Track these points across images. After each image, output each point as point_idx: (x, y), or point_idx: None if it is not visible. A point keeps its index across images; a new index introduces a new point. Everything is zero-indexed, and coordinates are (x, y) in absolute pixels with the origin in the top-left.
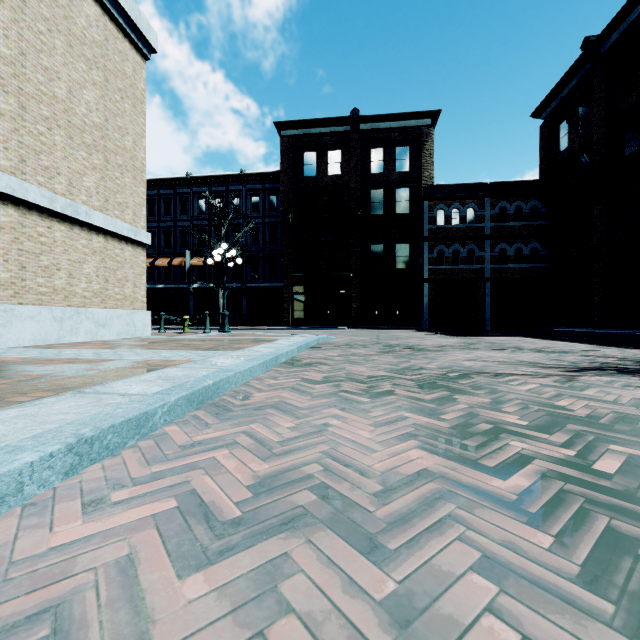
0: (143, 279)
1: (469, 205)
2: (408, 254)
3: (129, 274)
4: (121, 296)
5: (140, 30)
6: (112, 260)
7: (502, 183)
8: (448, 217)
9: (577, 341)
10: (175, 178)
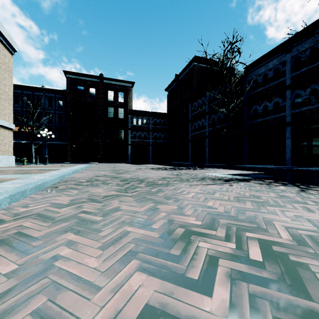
0: (11, 143)
1: (144, 118)
2: (123, 134)
3: (7, 141)
4: (4, 150)
5: (12, 45)
6: (2, 136)
7: (155, 112)
8: (137, 122)
9: (163, 165)
10: None
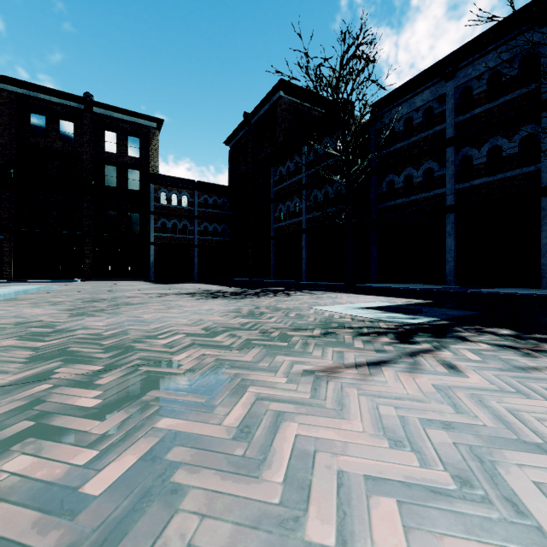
0: None
1: (184, 193)
2: (138, 222)
3: None
4: None
5: None
6: None
7: (205, 183)
8: (169, 199)
9: (221, 285)
10: None
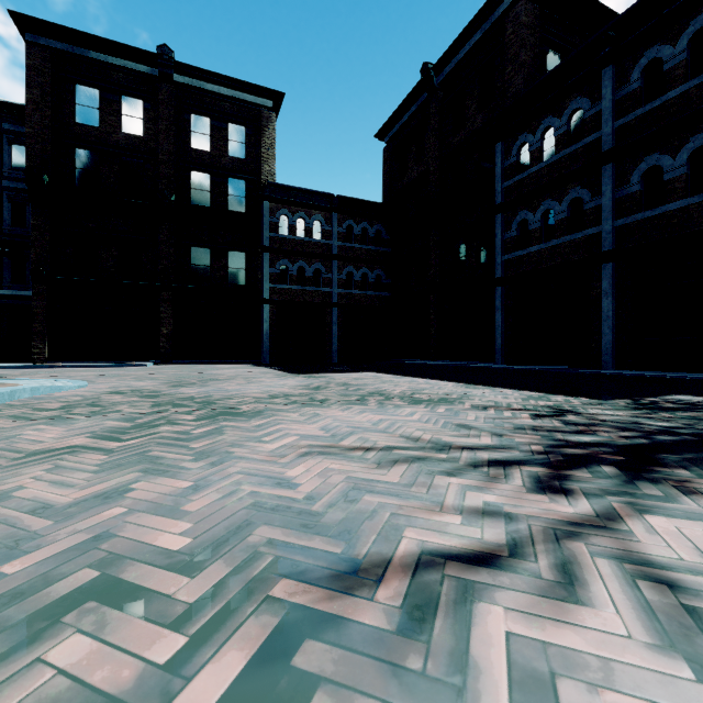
0: None
1: (316, 217)
2: (244, 266)
3: None
4: None
5: None
6: None
7: (350, 199)
8: (293, 226)
9: (433, 377)
10: None
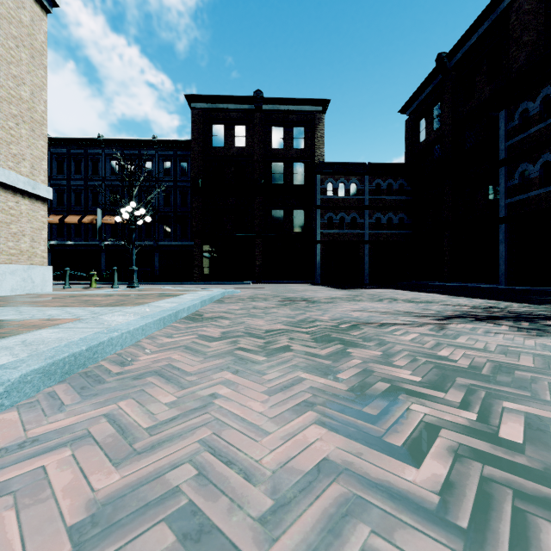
0: (43, 234)
1: (352, 180)
2: (303, 219)
3: (26, 228)
4: (16, 251)
5: None
6: (5, 213)
7: (378, 164)
8: (336, 189)
9: (435, 292)
10: (86, 139)
